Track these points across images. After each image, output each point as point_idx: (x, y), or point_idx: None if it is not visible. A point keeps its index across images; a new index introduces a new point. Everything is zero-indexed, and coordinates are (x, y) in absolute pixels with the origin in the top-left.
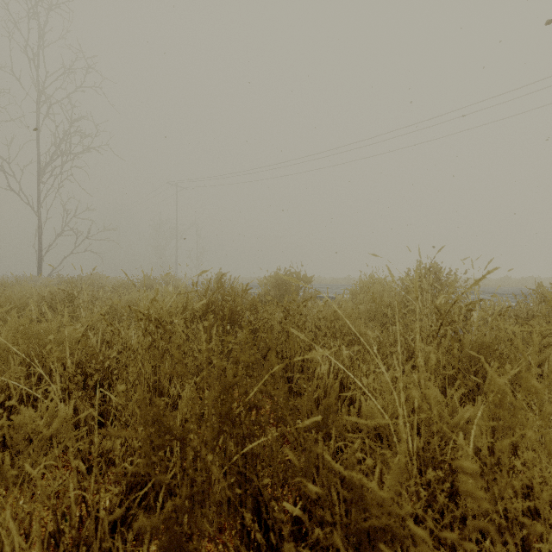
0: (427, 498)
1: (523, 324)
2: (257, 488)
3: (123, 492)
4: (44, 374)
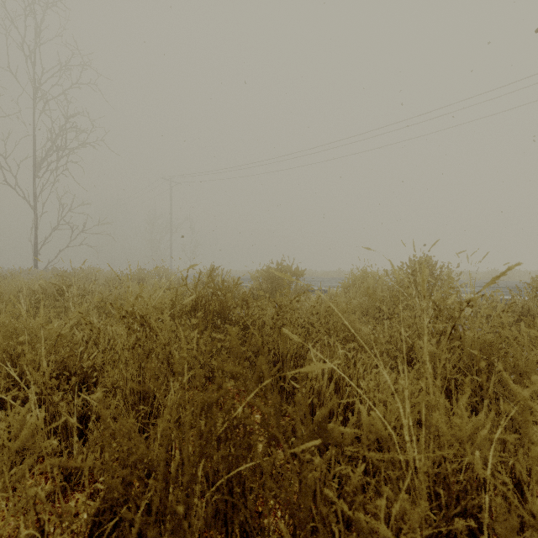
0: (438, 524)
1: (529, 322)
2: (245, 519)
3: (95, 516)
4: (17, 377)
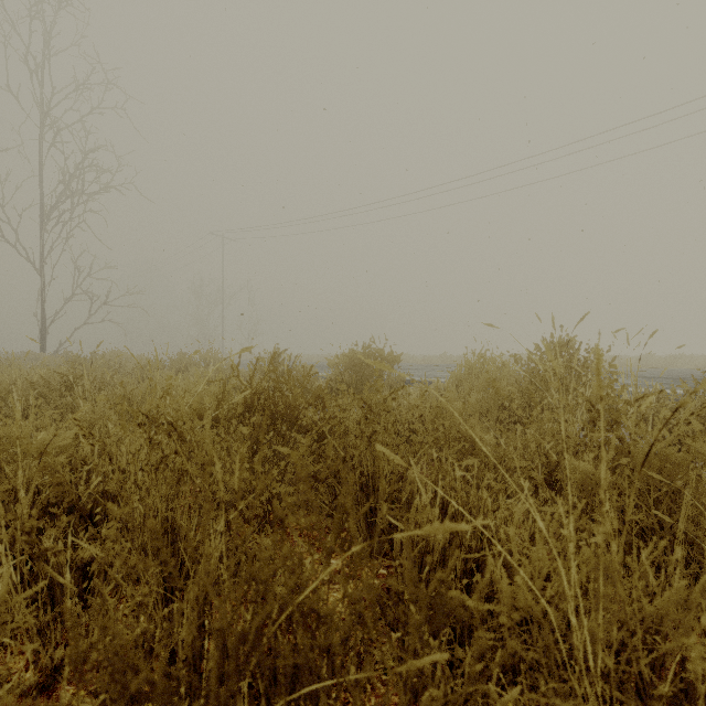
0: None
1: None
2: None
3: None
4: None
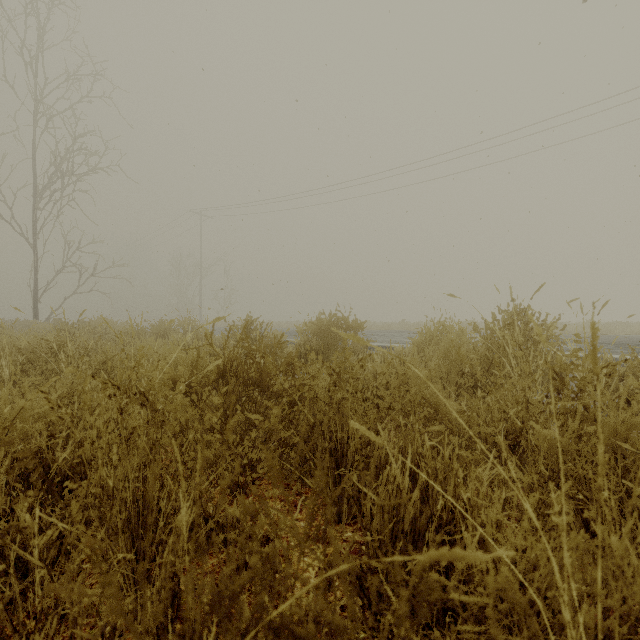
0: None
1: None
2: None
3: None
4: None
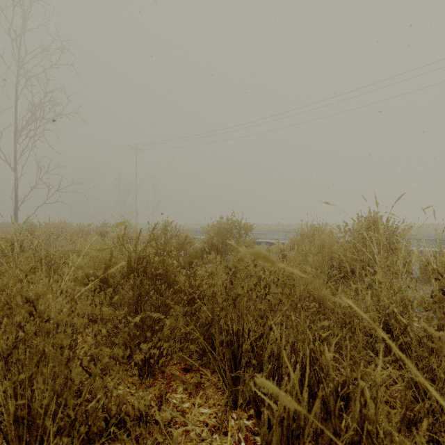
0: None
1: None
2: None
3: None
4: None
